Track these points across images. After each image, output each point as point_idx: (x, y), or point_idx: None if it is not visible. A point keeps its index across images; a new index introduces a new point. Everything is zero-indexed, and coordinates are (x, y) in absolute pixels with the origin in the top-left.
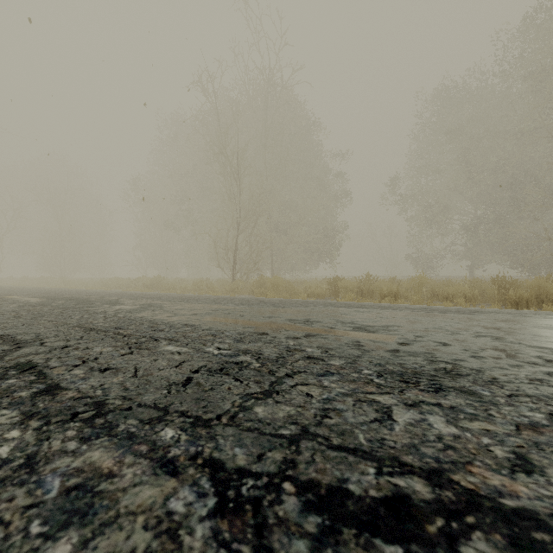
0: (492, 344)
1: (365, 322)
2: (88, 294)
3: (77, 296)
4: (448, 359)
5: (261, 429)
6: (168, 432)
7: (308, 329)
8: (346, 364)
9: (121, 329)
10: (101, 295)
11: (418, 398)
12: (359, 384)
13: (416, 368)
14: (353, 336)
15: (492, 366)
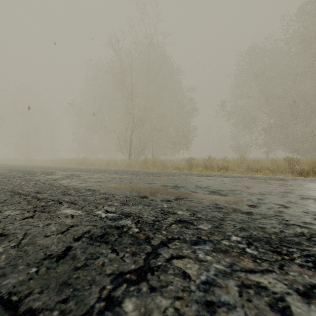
0: None
1: (215, 187)
2: (37, 168)
3: (29, 169)
4: (299, 223)
5: None
6: None
7: (177, 193)
8: (214, 228)
9: (39, 193)
10: (45, 168)
11: (306, 281)
12: (234, 257)
13: (277, 233)
14: (212, 199)
15: None
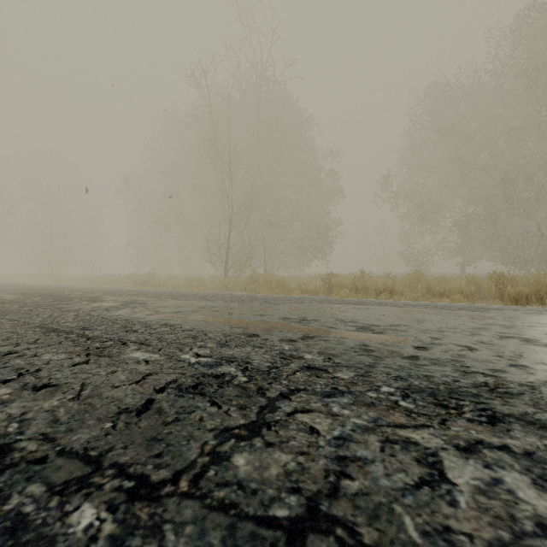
0: (526, 348)
1: (368, 321)
2: (72, 290)
3: (58, 293)
4: (485, 370)
5: (241, 504)
6: (84, 514)
7: (305, 329)
8: (358, 377)
9: (88, 330)
10: (85, 291)
11: (472, 436)
12: (382, 411)
13: (448, 383)
14: (359, 338)
15: (545, 380)
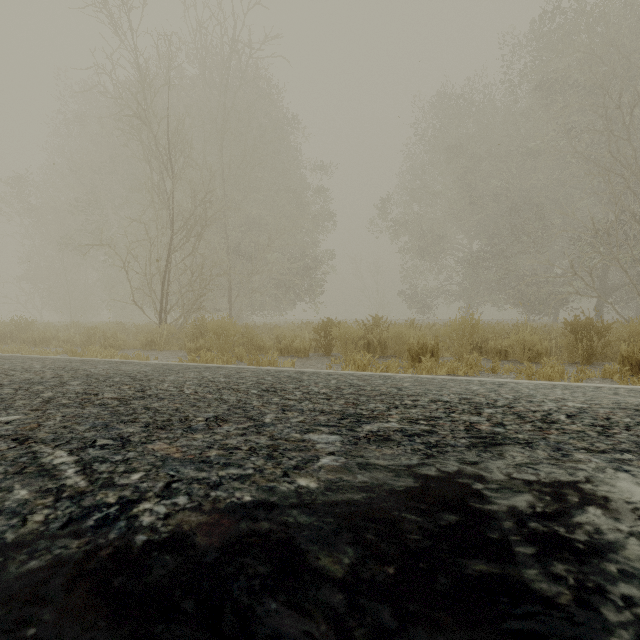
0: None
1: None
2: None
3: None
4: None
5: None
6: None
7: None
8: None
9: None
10: None
11: None
12: None
13: None
14: None
15: None
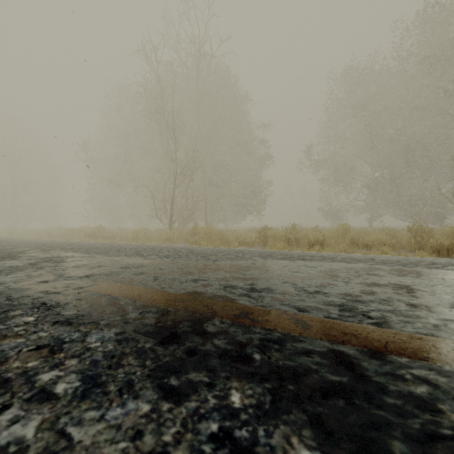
0: None
1: (339, 291)
2: (7, 244)
3: None
4: None
5: None
6: None
7: (261, 317)
8: None
9: None
10: (19, 245)
11: None
12: None
13: None
14: (367, 345)
15: None
